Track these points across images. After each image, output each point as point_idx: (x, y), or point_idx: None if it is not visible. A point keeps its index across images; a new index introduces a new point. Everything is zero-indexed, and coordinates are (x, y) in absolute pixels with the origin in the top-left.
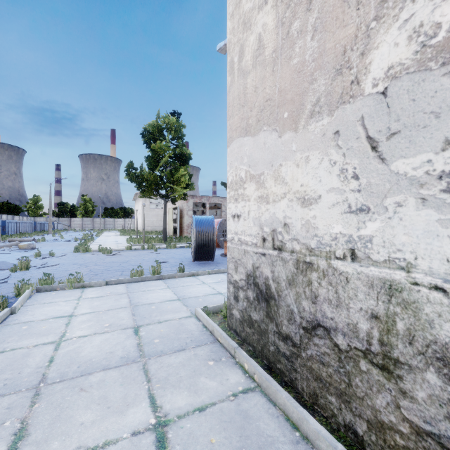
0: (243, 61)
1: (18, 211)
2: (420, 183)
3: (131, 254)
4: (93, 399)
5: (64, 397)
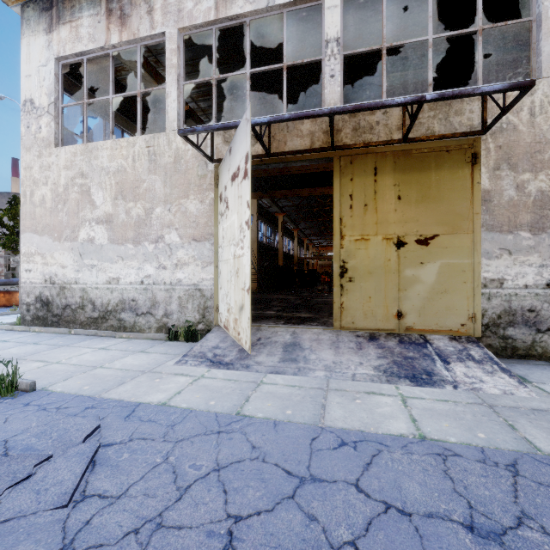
0: (34, 198)
1: None
2: (88, 266)
3: None
4: None
5: None
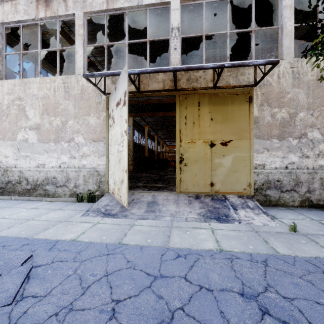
0: None
1: None
2: (24, 156)
3: None
4: None
5: None
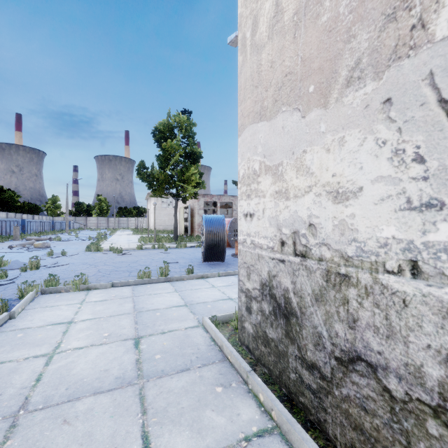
0: (257, 34)
1: (38, 210)
2: None
3: (141, 254)
4: (75, 436)
5: (42, 432)
